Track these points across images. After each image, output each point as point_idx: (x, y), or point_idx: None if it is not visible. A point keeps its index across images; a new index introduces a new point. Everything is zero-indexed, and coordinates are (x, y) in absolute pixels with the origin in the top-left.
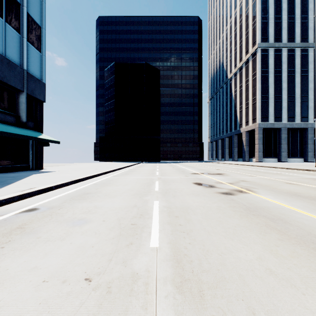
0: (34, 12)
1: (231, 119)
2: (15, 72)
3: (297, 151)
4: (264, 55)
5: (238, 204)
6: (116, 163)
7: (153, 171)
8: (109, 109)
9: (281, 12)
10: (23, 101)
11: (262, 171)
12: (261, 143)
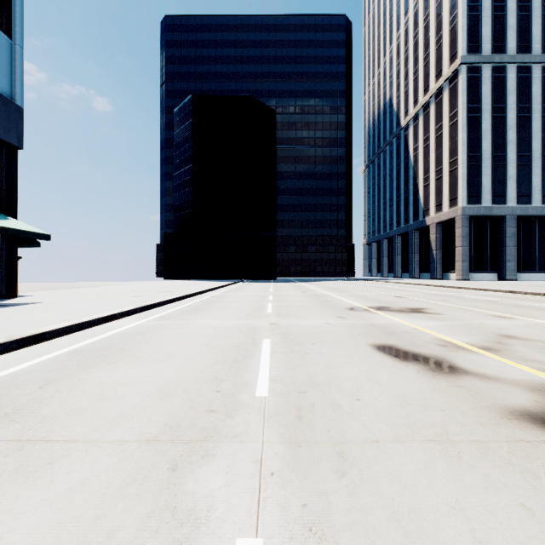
0: None
1: (407, 201)
2: None
3: (535, 260)
4: (473, 77)
5: None
6: (192, 283)
7: (260, 302)
8: (182, 182)
9: None
10: None
11: (505, 302)
12: (467, 244)
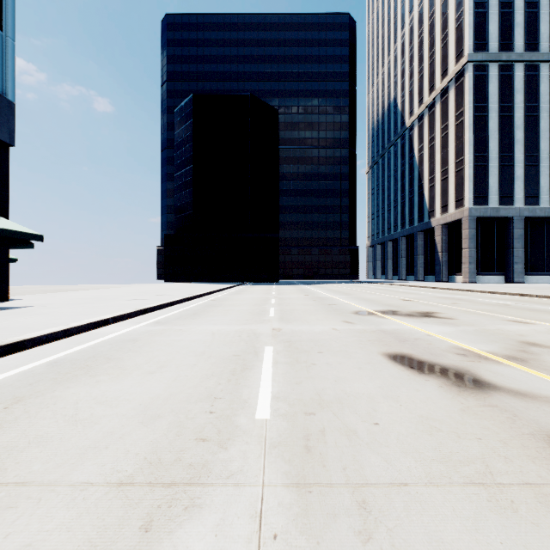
0: None
1: (412, 202)
2: None
3: (542, 262)
4: (479, 76)
5: None
6: (192, 286)
7: (262, 306)
8: (183, 183)
9: None
10: None
11: (518, 306)
12: (474, 246)
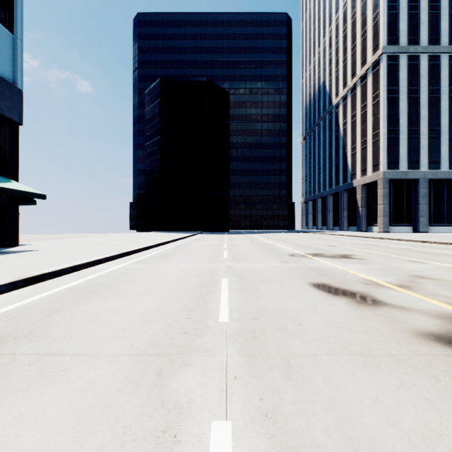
0: None
1: (337, 166)
2: None
3: (443, 216)
4: (392, 65)
5: None
6: (160, 234)
7: (217, 250)
8: (151, 151)
9: None
10: None
11: (418, 250)
12: (387, 203)
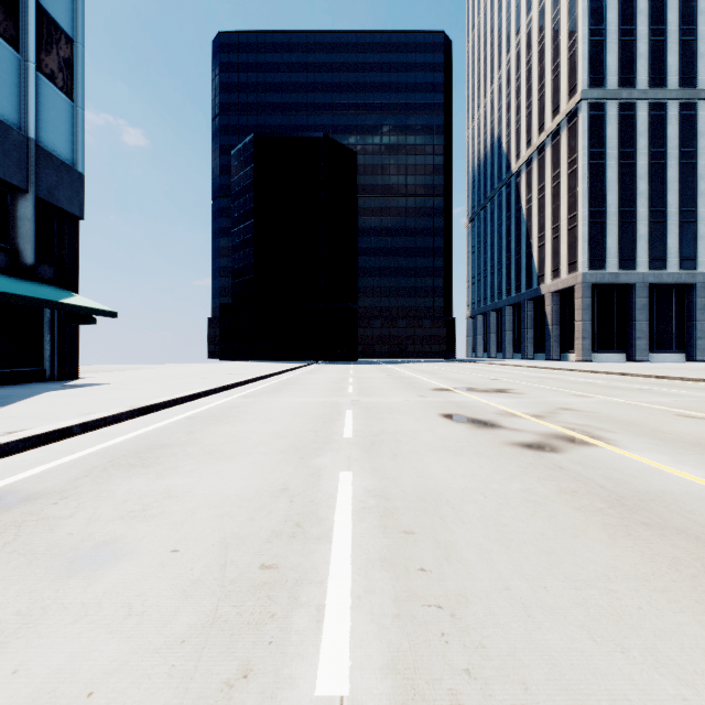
0: (56, 3)
1: (519, 264)
2: (4, 143)
3: (671, 338)
4: (595, 116)
5: (582, 482)
6: (257, 365)
7: (340, 384)
8: (241, 241)
9: (635, 18)
10: (28, 216)
11: (602, 384)
12: (589, 318)
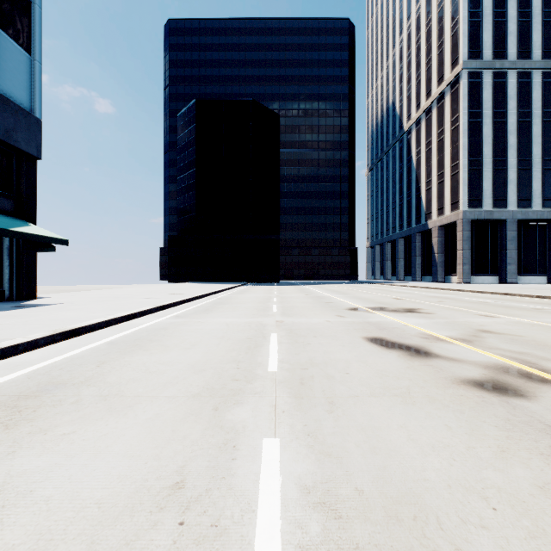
0: None
1: (409, 204)
2: None
3: (535, 263)
4: (474, 83)
5: None
6: (197, 286)
7: (265, 303)
8: (186, 186)
9: (506, 2)
10: None
11: (496, 303)
12: (468, 248)
